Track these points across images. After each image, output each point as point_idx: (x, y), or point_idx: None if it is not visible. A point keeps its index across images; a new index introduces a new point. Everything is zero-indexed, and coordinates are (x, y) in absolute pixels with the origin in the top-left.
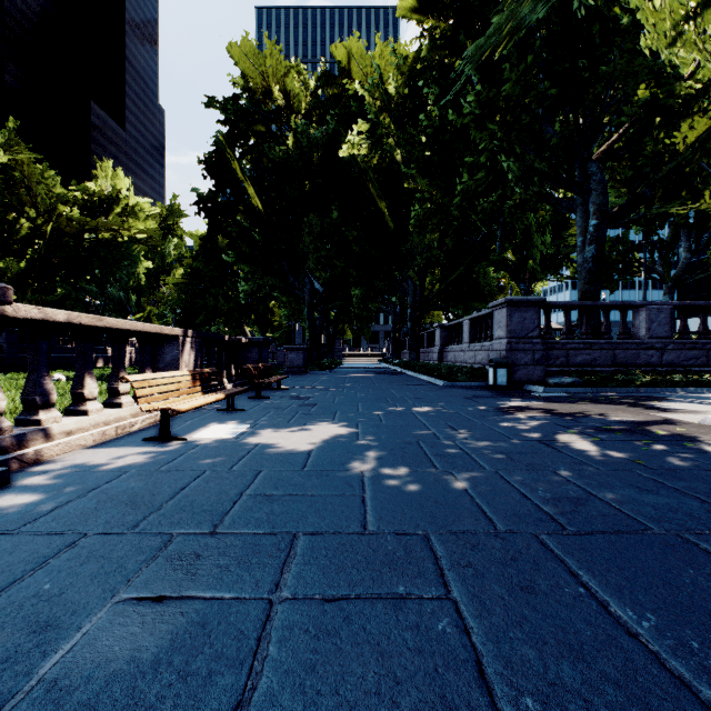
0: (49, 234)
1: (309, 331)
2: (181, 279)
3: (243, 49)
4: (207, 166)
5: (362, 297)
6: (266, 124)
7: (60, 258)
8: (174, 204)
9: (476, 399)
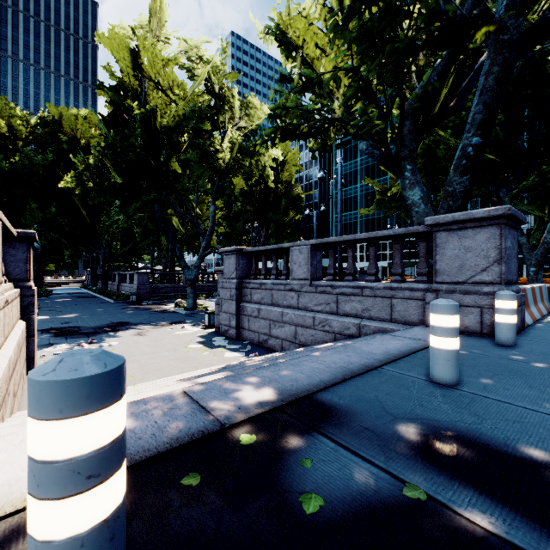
0: None
1: None
2: None
3: None
4: None
5: (71, 256)
6: None
7: None
8: None
9: (120, 306)
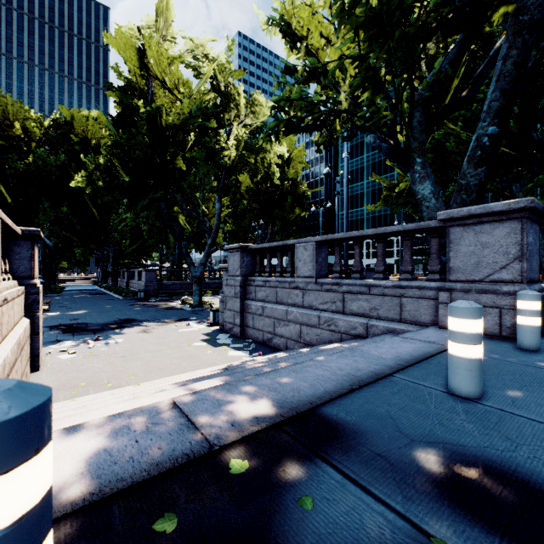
0: None
1: (43, 271)
2: None
3: None
4: None
5: (82, 253)
6: (7, 141)
7: None
8: None
9: (128, 303)
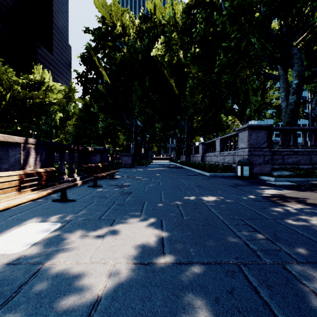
0: (9, 99)
1: (135, 146)
2: (75, 122)
3: (102, 3)
4: (82, 61)
5: (162, 128)
6: (113, 42)
7: (15, 111)
8: (72, 86)
9: (238, 187)
